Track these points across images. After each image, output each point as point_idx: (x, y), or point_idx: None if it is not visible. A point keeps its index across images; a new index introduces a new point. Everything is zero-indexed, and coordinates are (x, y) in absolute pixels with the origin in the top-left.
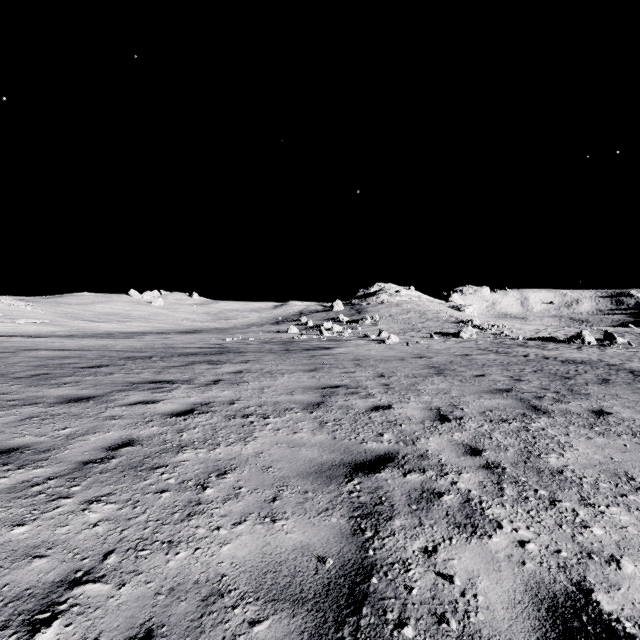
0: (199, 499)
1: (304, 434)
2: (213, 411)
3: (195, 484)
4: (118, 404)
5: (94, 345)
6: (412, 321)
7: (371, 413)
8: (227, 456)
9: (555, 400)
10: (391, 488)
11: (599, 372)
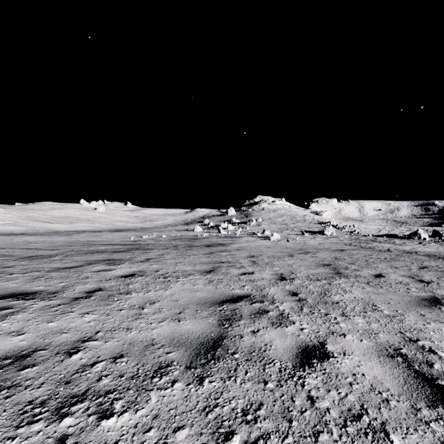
0: None
1: None
2: (13, 385)
3: None
4: None
5: (19, 243)
6: (286, 222)
7: (305, 376)
8: None
9: None
10: None
11: None
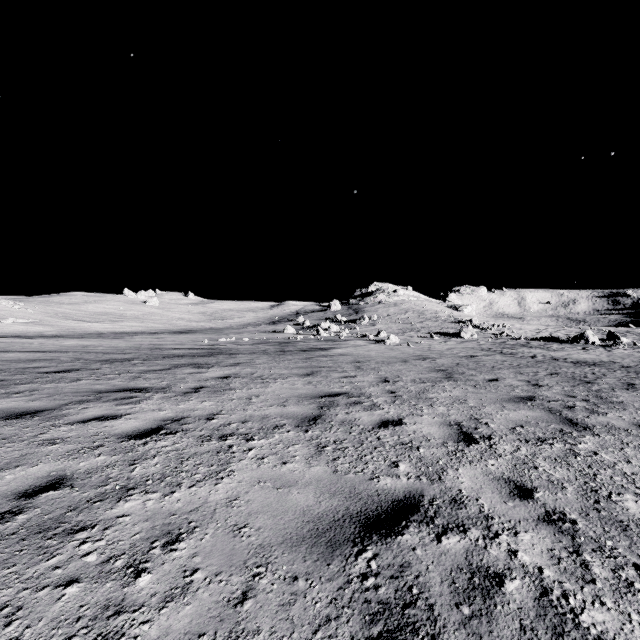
0: (122, 600)
1: (296, 465)
2: (184, 430)
3: (126, 564)
4: (68, 421)
5: (75, 346)
6: (411, 321)
7: (379, 431)
8: (187, 505)
9: (589, 411)
10: (423, 566)
11: (619, 375)
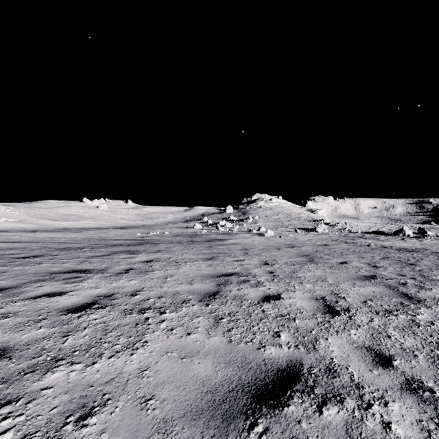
0: None
1: (198, 335)
2: (112, 305)
3: None
4: (23, 297)
5: (44, 238)
6: (281, 220)
7: (263, 305)
8: (104, 376)
9: (418, 287)
10: None
11: (432, 259)
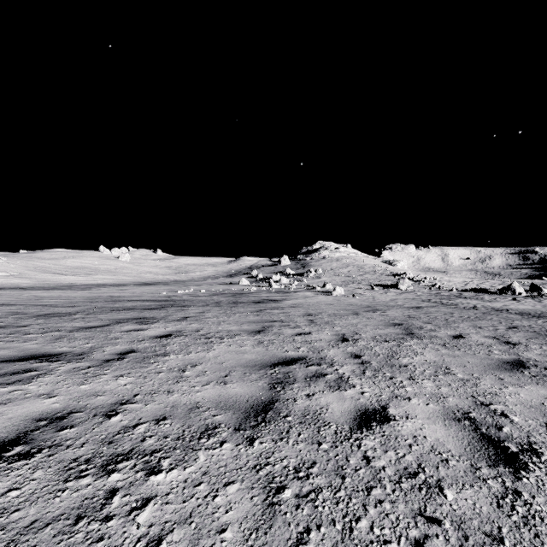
0: None
1: None
2: (54, 445)
3: None
4: None
5: (30, 298)
6: (352, 274)
7: (362, 438)
8: None
9: None
10: None
11: None
